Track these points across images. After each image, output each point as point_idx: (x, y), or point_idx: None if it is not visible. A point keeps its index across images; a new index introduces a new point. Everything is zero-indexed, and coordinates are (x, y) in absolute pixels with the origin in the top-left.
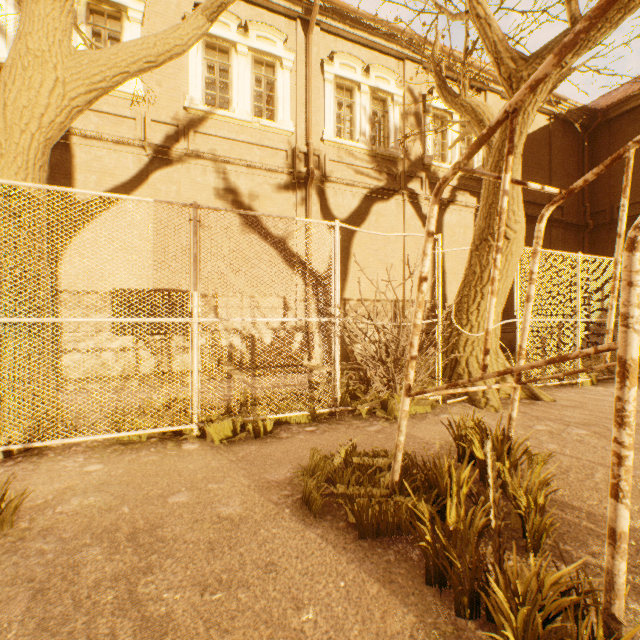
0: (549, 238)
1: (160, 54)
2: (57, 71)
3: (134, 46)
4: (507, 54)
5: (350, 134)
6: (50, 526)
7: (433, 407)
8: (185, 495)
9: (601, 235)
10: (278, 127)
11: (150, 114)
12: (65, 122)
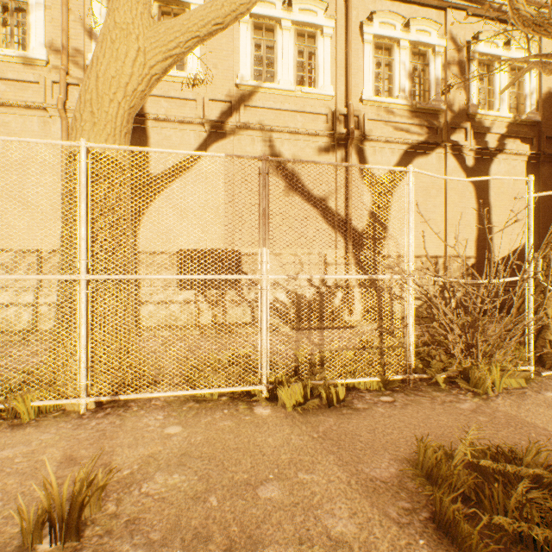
0: None
1: (226, 15)
2: (139, 42)
3: (204, 10)
4: None
5: (388, 92)
6: (136, 515)
7: (528, 381)
8: (275, 487)
9: None
10: (319, 93)
11: (208, 94)
12: (145, 90)
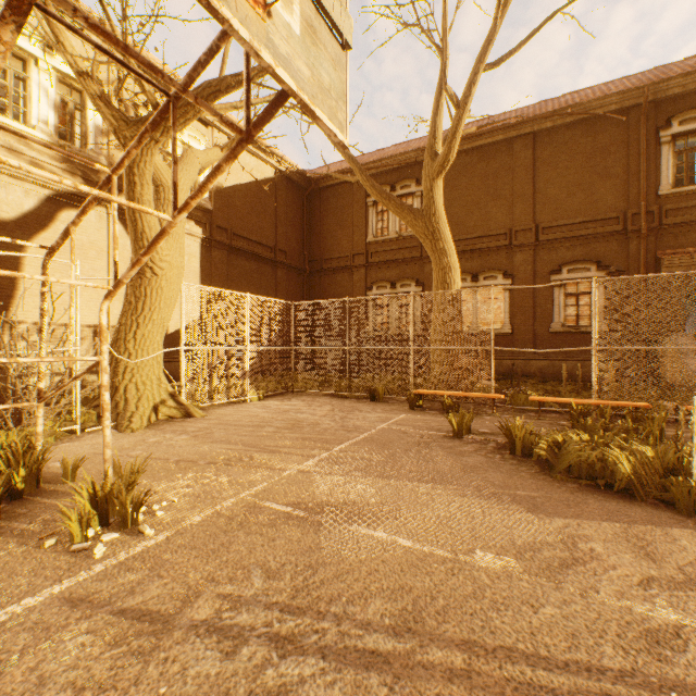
0: (276, 277)
1: None
2: None
3: None
4: (109, 111)
5: (24, 115)
6: None
7: (60, 437)
8: None
9: (316, 280)
10: None
11: None
12: None
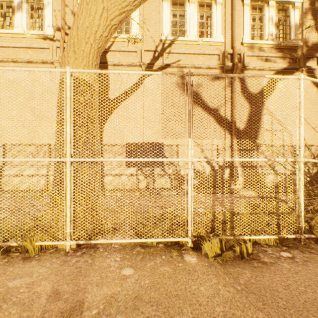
0: None
1: None
2: (103, 3)
3: None
4: None
5: (260, 37)
6: None
7: None
8: None
9: None
10: (213, 41)
11: (144, 47)
12: (107, 36)
